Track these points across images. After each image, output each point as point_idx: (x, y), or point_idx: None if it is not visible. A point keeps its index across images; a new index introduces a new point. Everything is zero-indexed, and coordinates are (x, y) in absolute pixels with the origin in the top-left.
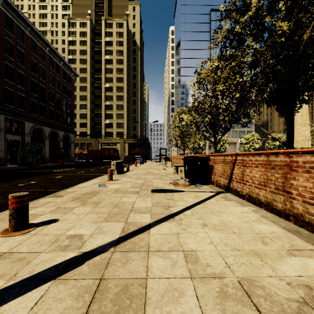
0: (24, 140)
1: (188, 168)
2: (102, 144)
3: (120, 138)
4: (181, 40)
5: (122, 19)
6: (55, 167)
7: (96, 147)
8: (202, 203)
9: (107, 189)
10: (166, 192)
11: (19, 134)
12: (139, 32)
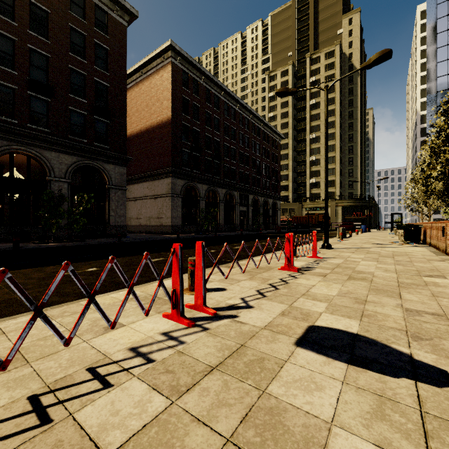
0: (248, 210)
1: (404, 232)
2: (306, 209)
3: (331, 200)
4: (438, 34)
5: (333, 46)
6: (277, 233)
7: (300, 213)
8: (401, 247)
9: (343, 242)
10: (383, 244)
11: (245, 205)
12: (358, 50)
